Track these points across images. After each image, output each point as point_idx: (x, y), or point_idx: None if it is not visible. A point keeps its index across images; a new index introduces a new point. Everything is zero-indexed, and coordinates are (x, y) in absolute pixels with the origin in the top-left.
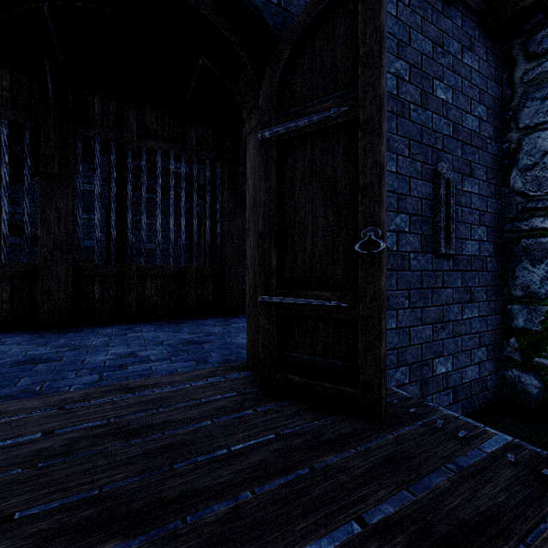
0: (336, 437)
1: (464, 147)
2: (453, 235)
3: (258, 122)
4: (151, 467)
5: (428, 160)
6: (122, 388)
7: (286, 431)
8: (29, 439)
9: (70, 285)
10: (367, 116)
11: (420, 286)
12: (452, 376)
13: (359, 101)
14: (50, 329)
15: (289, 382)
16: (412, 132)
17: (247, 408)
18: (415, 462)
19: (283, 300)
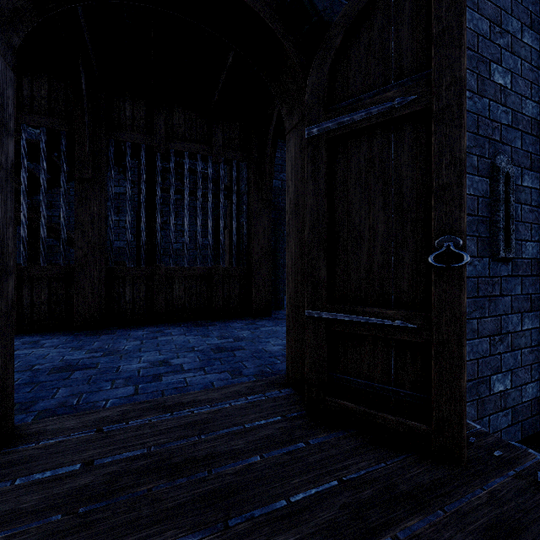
0: (414, 489)
1: (524, 137)
2: (513, 236)
3: (301, 119)
4: (202, 522)
5: (485, 153)
6: (159, 406)
7: (350, 477)
8: (68, 472)
9: (103, 287)
10: (443, 105)
11: (476, 294)
12: (511, 394)
13: (431, 87)
14: (85, 330)
15: (342, 408)
16: (467, 122)
17: (297, 440)
18: (529, 539)
19: (335, 317)
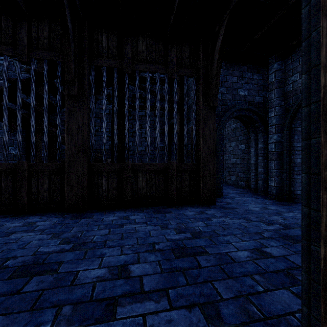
0: None
1: None
2: None
3: None
4: None
5: None
6: None
7: None
8: None
9: (86, 179)
10: None
11: None
12: None
13: None
14: (73, 212)
15: None
16: None
17: None
18: None
19: None
